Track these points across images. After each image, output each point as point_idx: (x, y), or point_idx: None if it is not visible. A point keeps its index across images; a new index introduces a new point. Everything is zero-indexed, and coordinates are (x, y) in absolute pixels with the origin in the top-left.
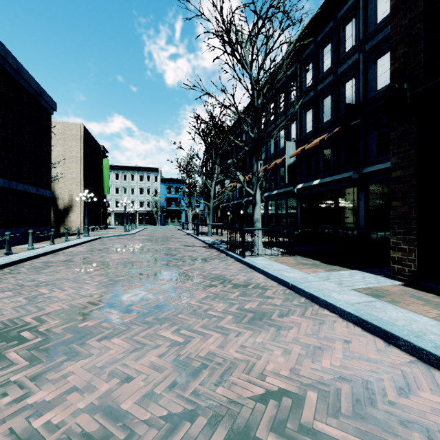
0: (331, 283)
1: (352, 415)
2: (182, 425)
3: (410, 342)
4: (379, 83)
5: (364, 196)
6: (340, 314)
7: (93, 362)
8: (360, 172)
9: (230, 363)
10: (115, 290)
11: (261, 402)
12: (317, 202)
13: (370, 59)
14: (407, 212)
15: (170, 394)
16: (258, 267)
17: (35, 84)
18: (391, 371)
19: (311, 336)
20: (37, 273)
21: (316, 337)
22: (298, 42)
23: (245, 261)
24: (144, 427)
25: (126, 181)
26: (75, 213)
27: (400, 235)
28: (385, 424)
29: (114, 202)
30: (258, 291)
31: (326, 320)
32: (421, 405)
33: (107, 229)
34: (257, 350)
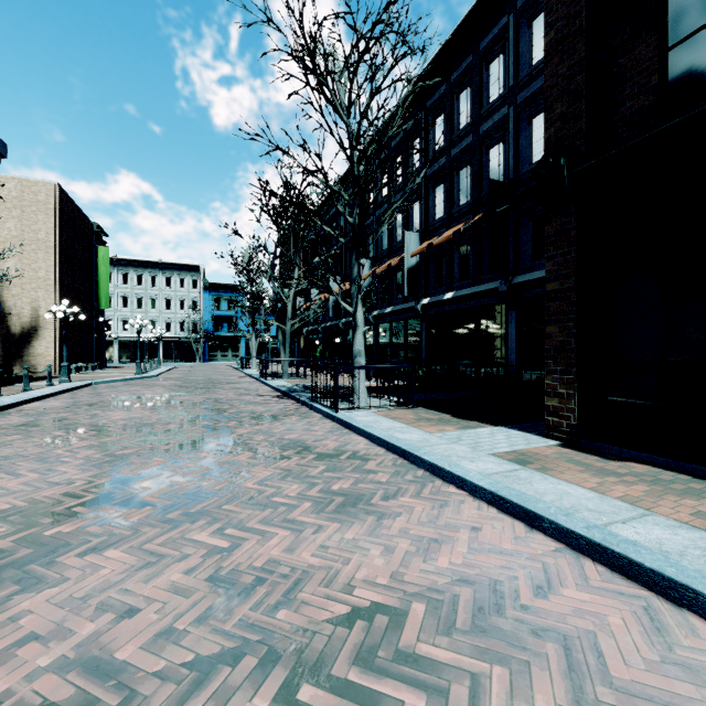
0: (463, 447)
1: (470, 629)
2: (218, 672)
3: (557, 522)
4: (536, 153)
5: (515, 317)
6: (471, 491)
7: (69, 591)
8: (510, 283)
9: (302, 573)
10: (115, 471)
11: (344, 625)
12: (450, 326)
13: (524, 117)
14: (565, 342)
15: (202, 628)
16: (357, 426)
17: None
18: (530, 565)
19: (426, 525)
20: None
21: (434, 526)
22: (423, 81)
23: (339, 418)
24: (153, 683)
25: (141, 286)
26: (43, 341)
27: (556, 374)
28: (512, 636)
29: (119, 322)
30: (356, 462)
31: (451, 500)
32: (561, 607)
33: (106, 370)
34: (345, 550)
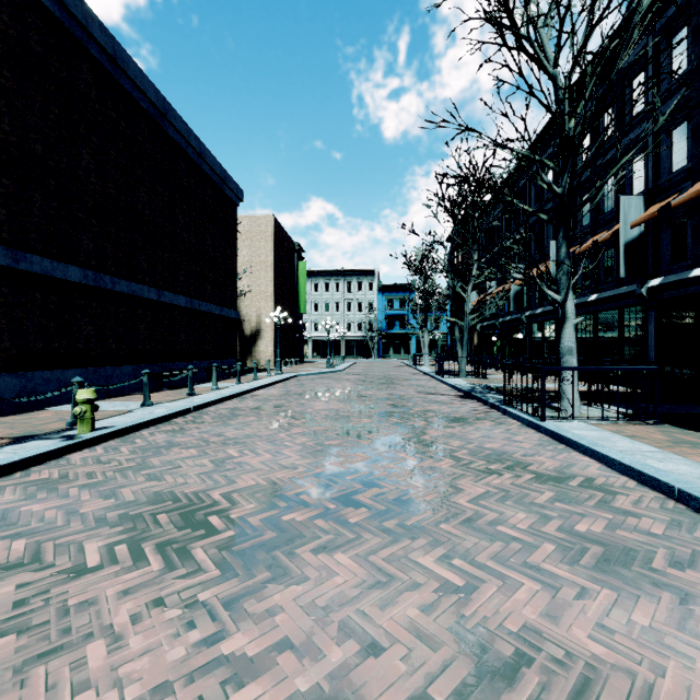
0: None
1: None
2: None
3: None
4: None
5: None
6: None
7: (311, 595)
8: None
9: (585, 666)
10: (327, 462)
11: None
12: None
13: None
14: None
15: None
16: (580, 442)
17: (219, 169)
18: None
19: None
20: (223, 424)
21: None
22: None
23: (548, 428)
24: None
25: (328, 292)
26: (264, 341)
27: None
28: None
29: (312, 324)
30: (596, 494)
31: None
32: None
33: (304, 364)
34: (645, 646)
